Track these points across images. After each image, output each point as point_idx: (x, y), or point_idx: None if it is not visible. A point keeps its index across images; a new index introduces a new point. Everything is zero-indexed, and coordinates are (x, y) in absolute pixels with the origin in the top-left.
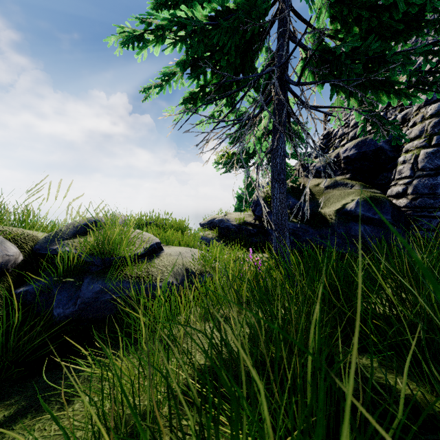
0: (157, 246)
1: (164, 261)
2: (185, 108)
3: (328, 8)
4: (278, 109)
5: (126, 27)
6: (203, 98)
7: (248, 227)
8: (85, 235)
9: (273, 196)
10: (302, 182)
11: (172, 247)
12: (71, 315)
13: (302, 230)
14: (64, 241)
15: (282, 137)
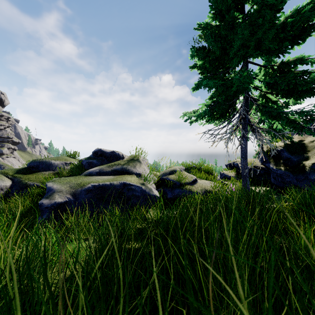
0: (195, 180)
1: (197, 185)
2: (207, 122)
3: (265, 86)
4: (243, 128)
5: (185, 112)
6: (214, 120)
7: (256, 169)
8: (172, 174)
9: (241, 163)
10: (302, 138)
11: (202, 180)
12: (172, 197)
13: (286, 175)
14: (167, 176)
15: (244, 139)
